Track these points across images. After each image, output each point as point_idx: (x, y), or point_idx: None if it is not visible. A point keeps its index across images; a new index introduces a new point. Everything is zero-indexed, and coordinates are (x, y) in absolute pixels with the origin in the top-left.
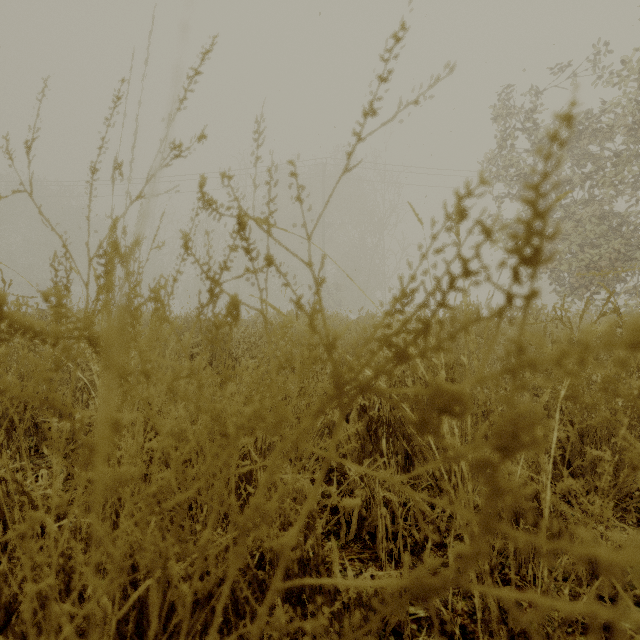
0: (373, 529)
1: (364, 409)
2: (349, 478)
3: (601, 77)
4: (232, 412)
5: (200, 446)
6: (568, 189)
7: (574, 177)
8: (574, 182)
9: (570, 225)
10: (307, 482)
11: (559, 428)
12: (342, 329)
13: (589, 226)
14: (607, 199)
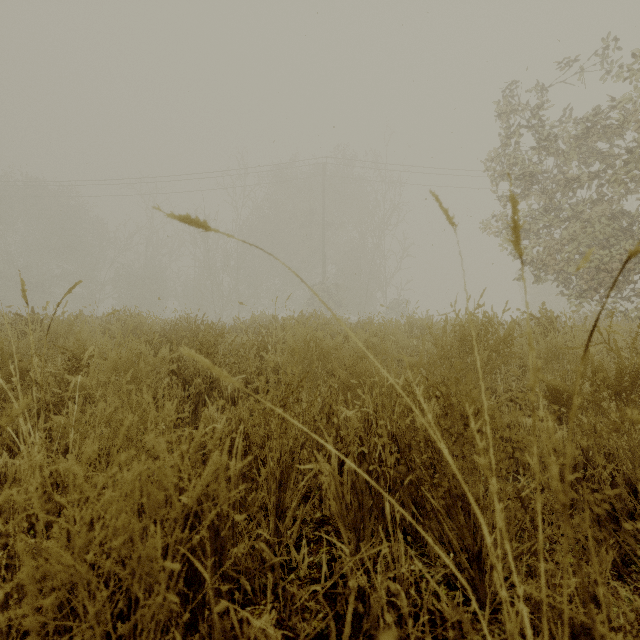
0: (373, 630)
1: (362, 455)
2: (342, 560)
3: (611, 71)
4: (172, 494)
5: (118, 553)
6: (576, 188)
7: (582, 175)
8: (582, 180)
9: (578, 225)
10: (291, 548)
11: (606, 480)
12: (339, 341)
13: (599, 226)
14: (617, 198)
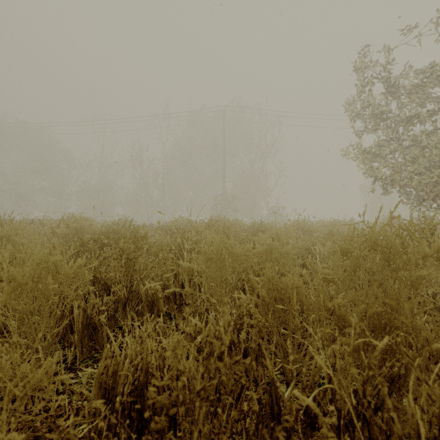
0: None
1: None
2: None
3: None
4: None
5: None
6: (416, 123)
7: (422, 113)
8: (422, 117)
9: (419, 150)
10: None
11: None
12: (249, 247)
13: (436, 151)
14: None
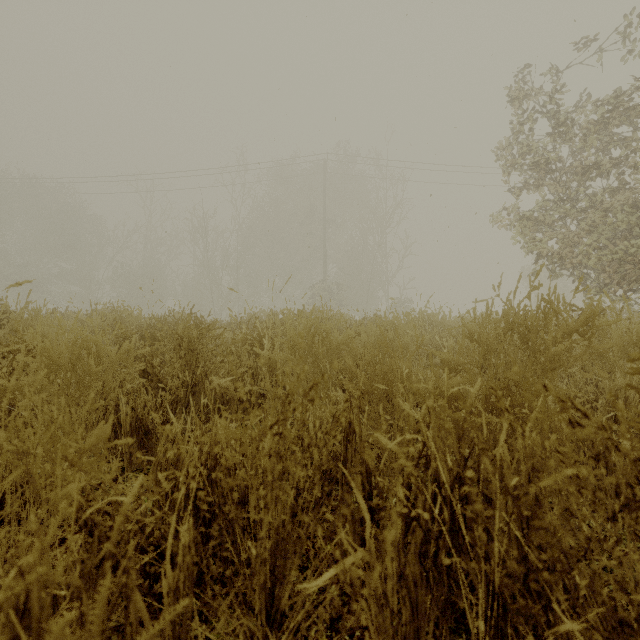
0: None
1: (415, 517)
2: None
3: (634, 50)
4: None
5: None
6: (595, 176)
7: (603, 162)
8: (603, 167)
9: (599, 215)
10: None
11: None
12: (351, 334)
13: (622, 215)
14: None
